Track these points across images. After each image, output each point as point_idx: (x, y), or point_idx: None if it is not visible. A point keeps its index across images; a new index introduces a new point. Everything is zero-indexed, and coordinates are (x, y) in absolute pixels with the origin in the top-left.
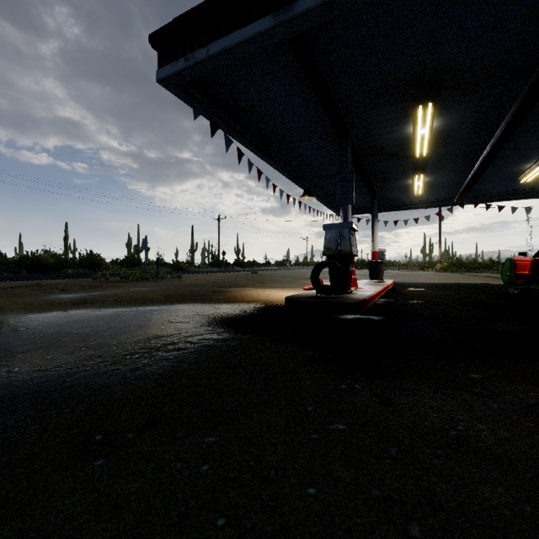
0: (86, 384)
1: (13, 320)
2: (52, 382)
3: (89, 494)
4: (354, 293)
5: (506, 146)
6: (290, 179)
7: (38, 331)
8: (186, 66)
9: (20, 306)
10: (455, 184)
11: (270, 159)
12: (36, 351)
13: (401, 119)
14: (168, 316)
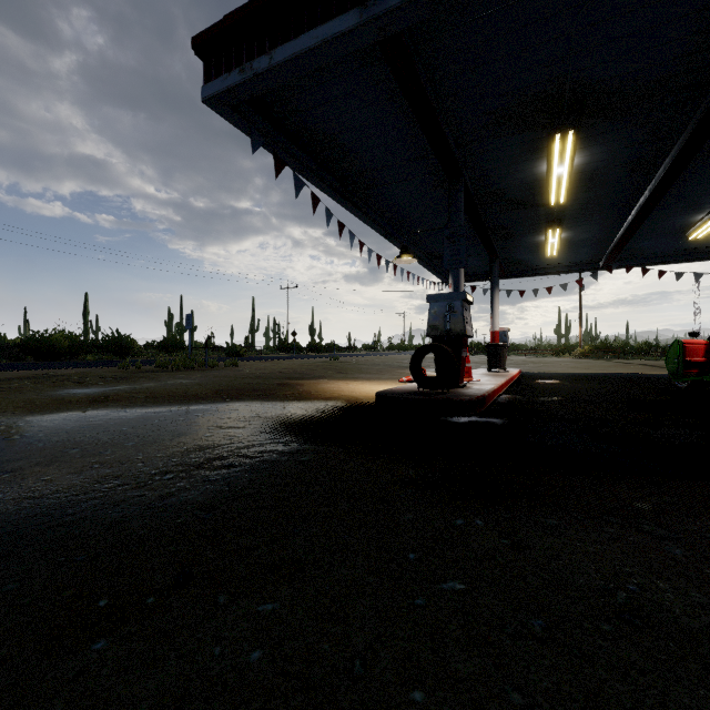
0: (94, 518)
1: (4, 424)
2: (47, 516)
3: (78, 701)
4: (469, 387)
5: (671, 191)
6: (383, 235)
7: (37, 440)
8: (242, 79)
9: (17, 404)
10: (601, 242)
11: (356, 208)
12: (30, 469)
13: (531, 153)
14: (216, 418)
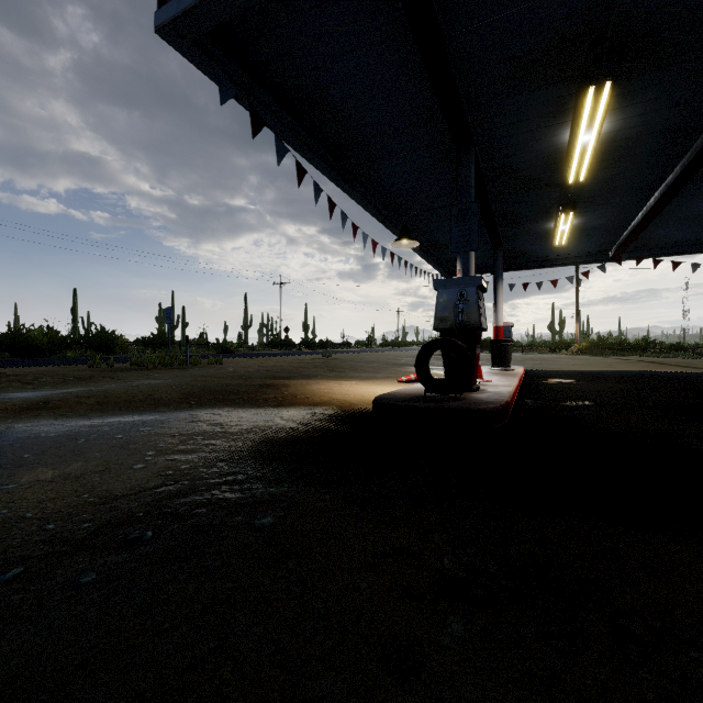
0: None
1: None
2: None
3: None
4: (483, 390)
5: None
6: (379, 220)
7: None
8: None
9: None
10: (614, 230)
11: (349, 185)
12: None
13: (554, 116)
14: (166, 435)
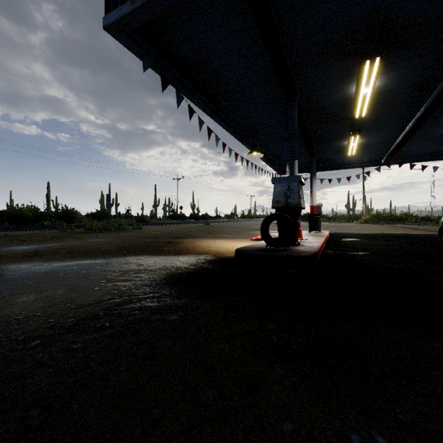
0: None
1: None
2: None
3: None
4: (302, 245)
5: (439, 108)
6: (239, 140)
7: None
8: (132, 8)
9: None
10: (385, 146)
11: (220, 119)
12: None
13: (345, 77)
14: (111, 271)
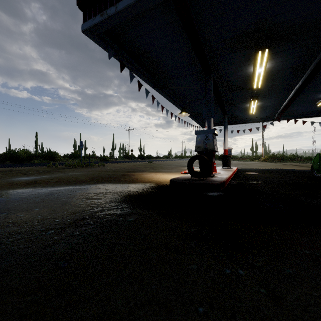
0: None
1: None
2: None
3: None
4: (216, 176)
5: (312, 81)
6: (173, 103)
7: None
8: (101, 19)
9: None
10: (276, 107)
11: (160, 89)
12: None
13: (246, 62)
14: (88, 193)
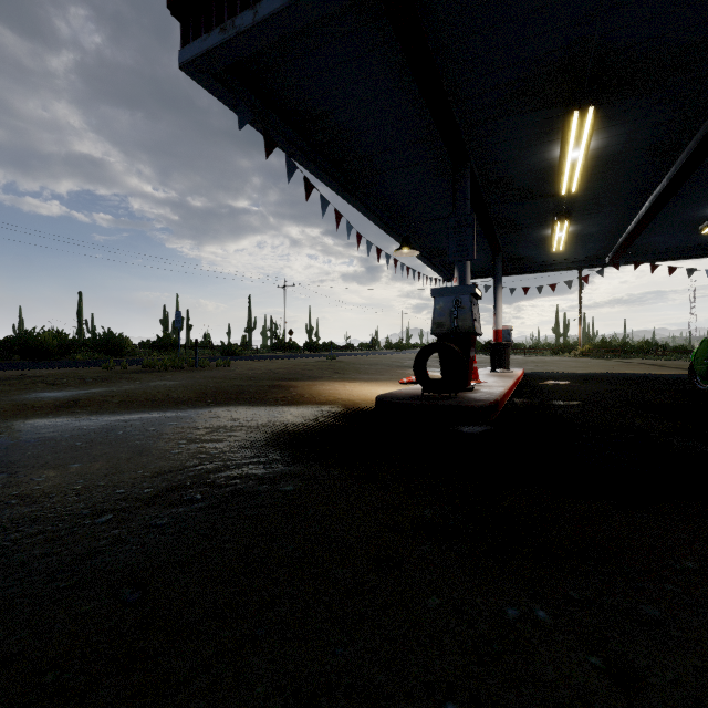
0: None
1: None
2: None
3: None
4: (477, 390)
5: (690, 179)
6: (382, 228)
7: None
8: (222, 39)
9: None
10: (610, 236)
11: (353, 197)
12: None
13: (544, 135)
14: (192, 428)
